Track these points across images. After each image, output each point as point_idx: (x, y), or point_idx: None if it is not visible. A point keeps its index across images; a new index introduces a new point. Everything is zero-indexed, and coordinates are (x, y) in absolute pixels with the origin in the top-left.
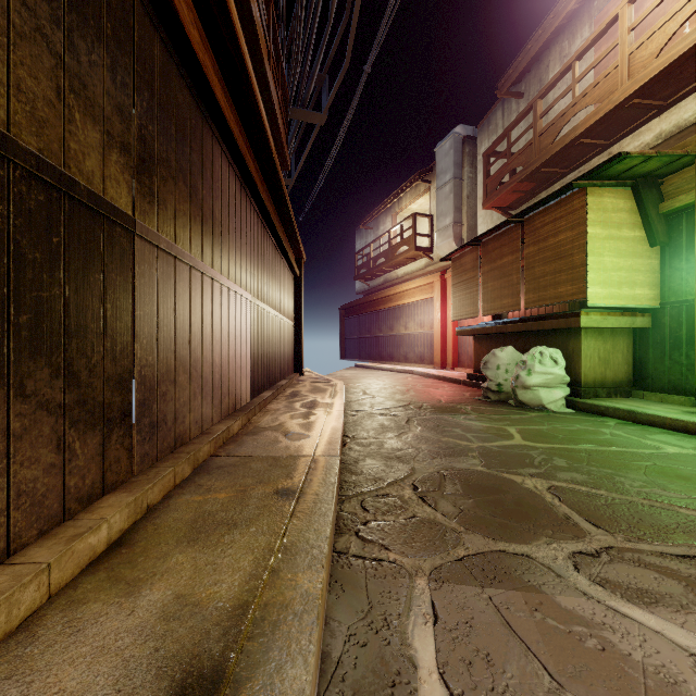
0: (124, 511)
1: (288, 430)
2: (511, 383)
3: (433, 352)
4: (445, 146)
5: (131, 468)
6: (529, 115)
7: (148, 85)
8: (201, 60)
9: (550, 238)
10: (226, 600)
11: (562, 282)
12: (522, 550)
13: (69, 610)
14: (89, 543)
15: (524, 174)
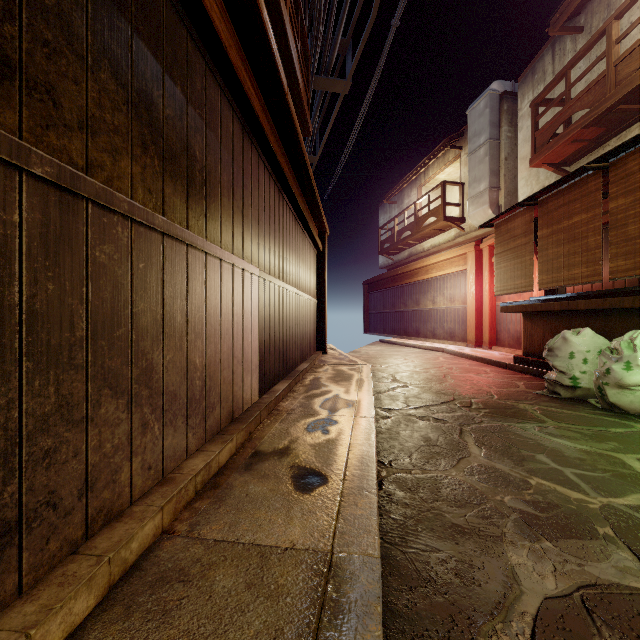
0: None
1: (298, 460)
2: (596, 378)
3: (465, 329)
4: (479, 106)
5: None
6: (590, 51)
7: None
8: None
9: None
10: None
11: None
12: None
13: None
14: None
15: (592, 116)
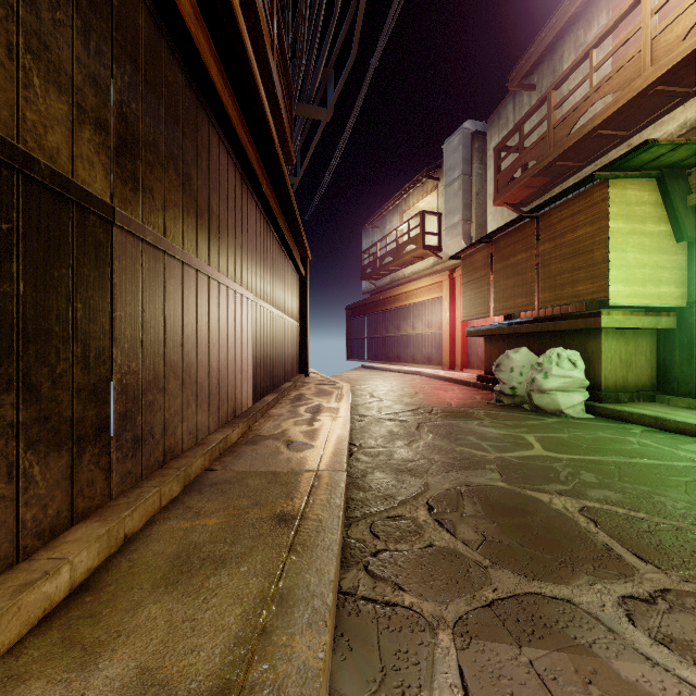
0: (93, 546)
1: (291, 438)
2: (526, 386)
3: (441, 353)
4: (453, 142)
5: (108, 490)
6: (541, 108)
7: (131, 57)
8: (193, 35)
9: (568, 234)
10: (203, 679)
11: (581, 280)
12: (561, 593)
13: (2, 692)
14: (44, 592)
15: (538, 168)
